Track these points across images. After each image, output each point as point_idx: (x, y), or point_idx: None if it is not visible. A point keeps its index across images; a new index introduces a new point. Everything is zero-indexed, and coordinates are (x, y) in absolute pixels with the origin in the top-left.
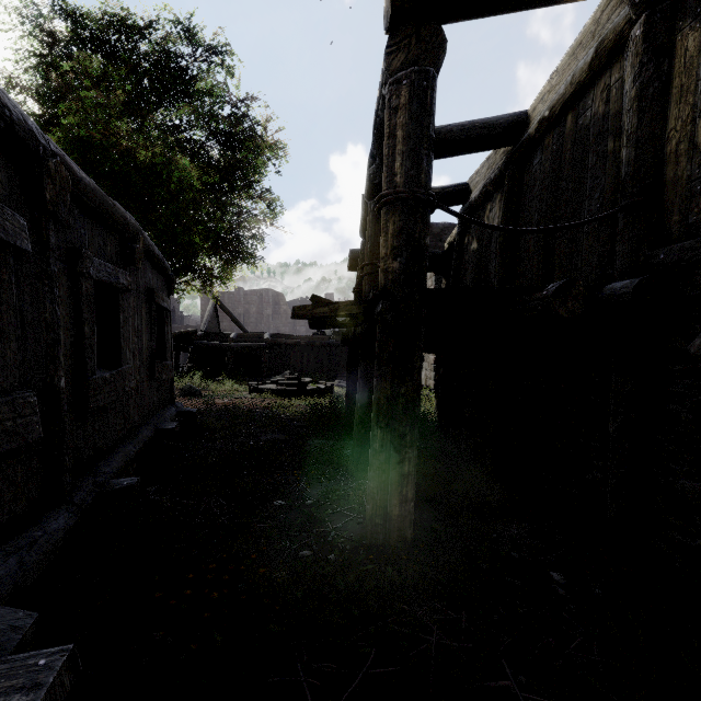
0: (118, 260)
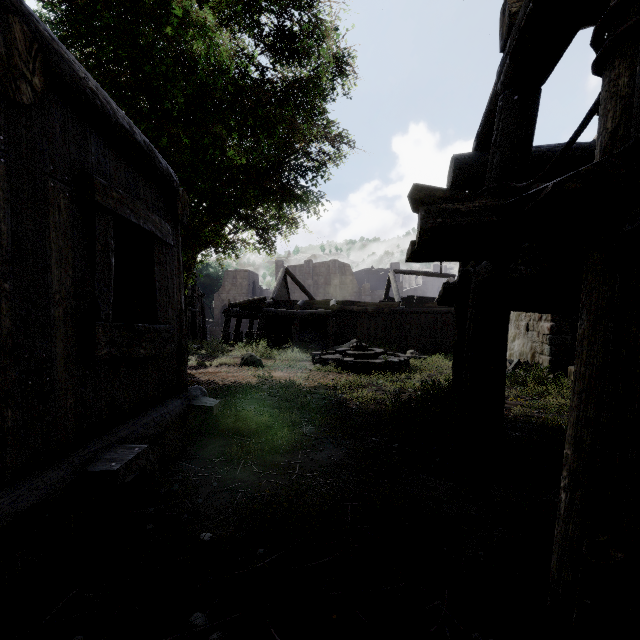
0: None
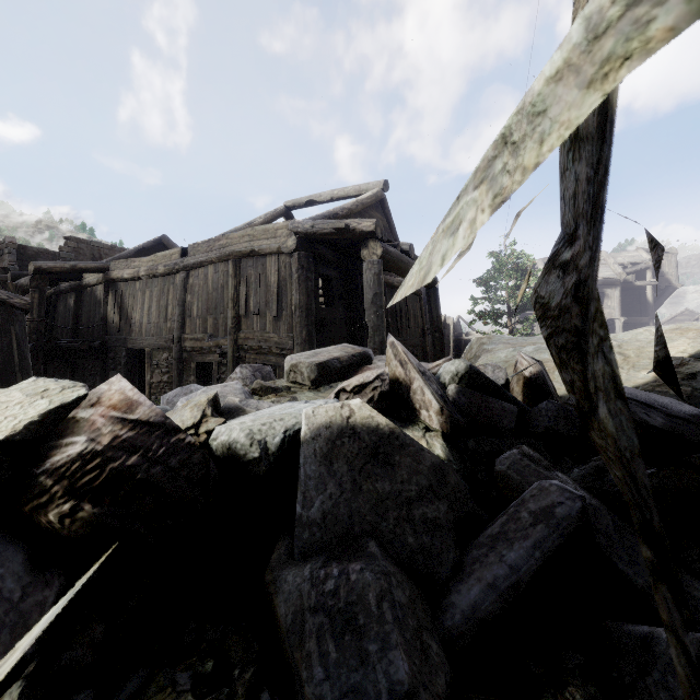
0: None
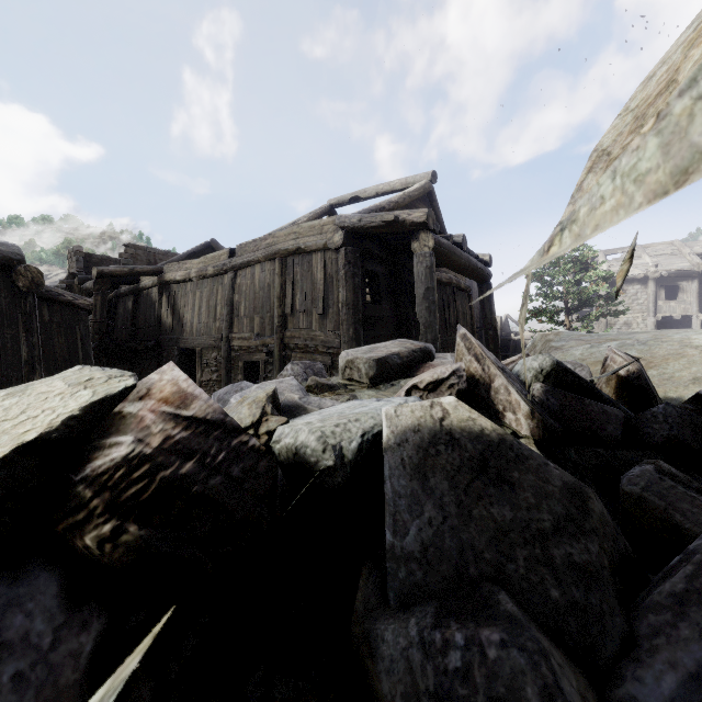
0: None
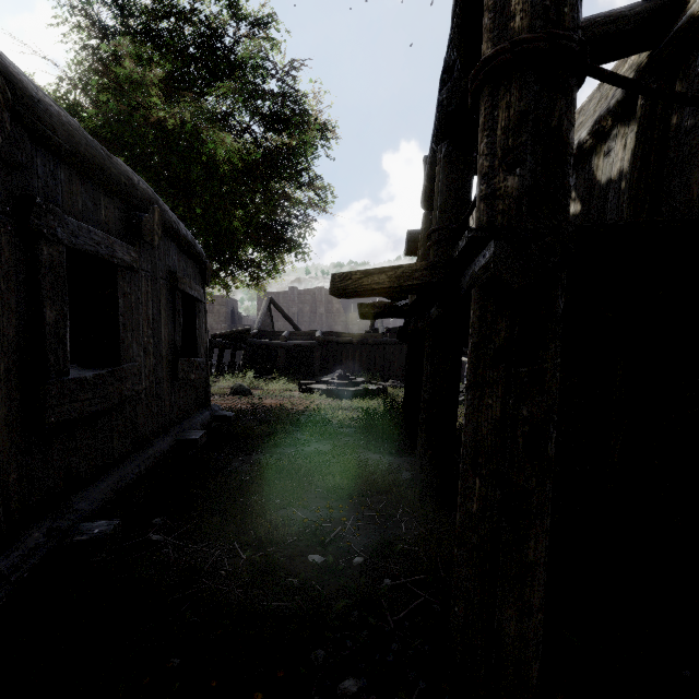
0: (120, 230)
